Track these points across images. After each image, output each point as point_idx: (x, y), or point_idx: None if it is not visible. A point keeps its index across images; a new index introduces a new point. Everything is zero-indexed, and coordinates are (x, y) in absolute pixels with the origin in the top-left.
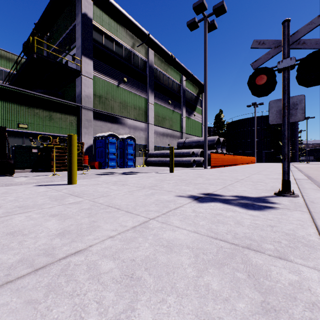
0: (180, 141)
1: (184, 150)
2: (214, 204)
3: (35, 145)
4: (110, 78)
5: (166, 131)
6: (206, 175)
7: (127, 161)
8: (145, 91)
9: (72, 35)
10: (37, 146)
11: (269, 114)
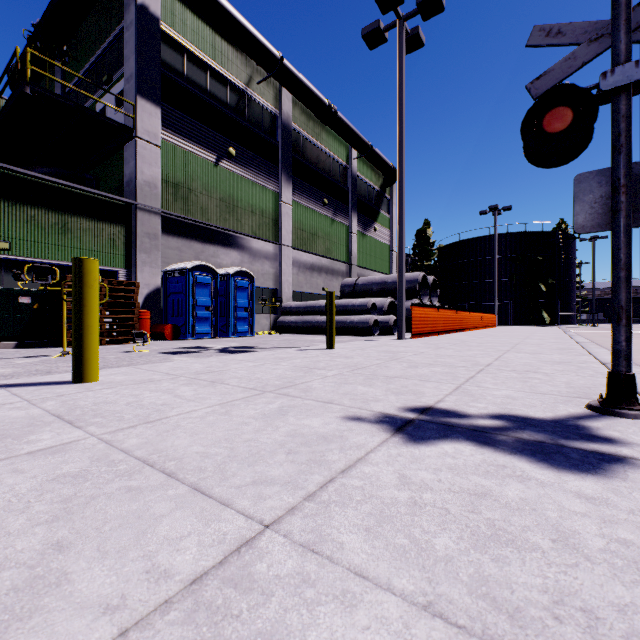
0: (346, 282)
1: (355, 300)
2: (455, 449)
3: (26, 288)
4: (200, 147)
5: (318, 261)
6: (407, 355)
7: (236, 322)
8: (275, 178)
9: (117, 52)
10: (30, 289)
11: (574, 207)
